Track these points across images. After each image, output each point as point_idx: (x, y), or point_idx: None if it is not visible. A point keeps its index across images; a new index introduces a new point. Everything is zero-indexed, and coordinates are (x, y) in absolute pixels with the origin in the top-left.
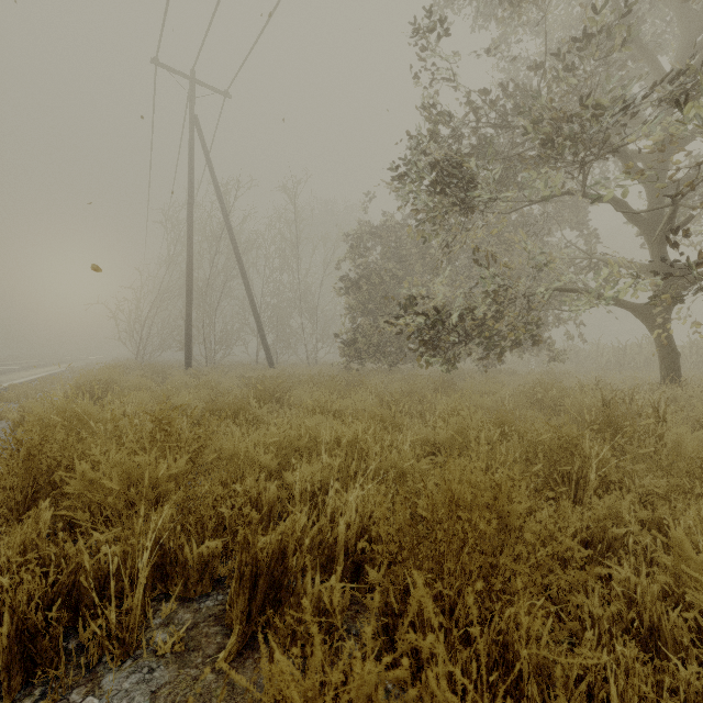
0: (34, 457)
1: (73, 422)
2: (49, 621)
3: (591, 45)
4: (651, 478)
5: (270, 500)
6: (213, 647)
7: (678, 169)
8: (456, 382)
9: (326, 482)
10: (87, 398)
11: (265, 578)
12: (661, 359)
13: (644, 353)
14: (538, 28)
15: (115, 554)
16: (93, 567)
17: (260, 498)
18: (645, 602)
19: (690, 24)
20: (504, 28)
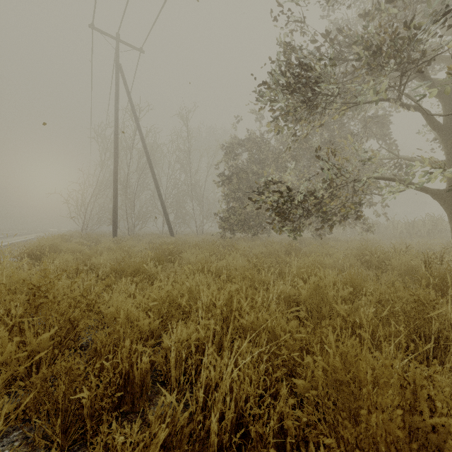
0: None
1: None
2: None
3: None
4: None
5: (143, 371)
6: None
7: None
8: (300, 247)
9: (203, 342)
10: None
11: None
12: None
13: (427, 226)
14: None
15: None
16: None
17: (132, 369)
18: None
19: None
20: None
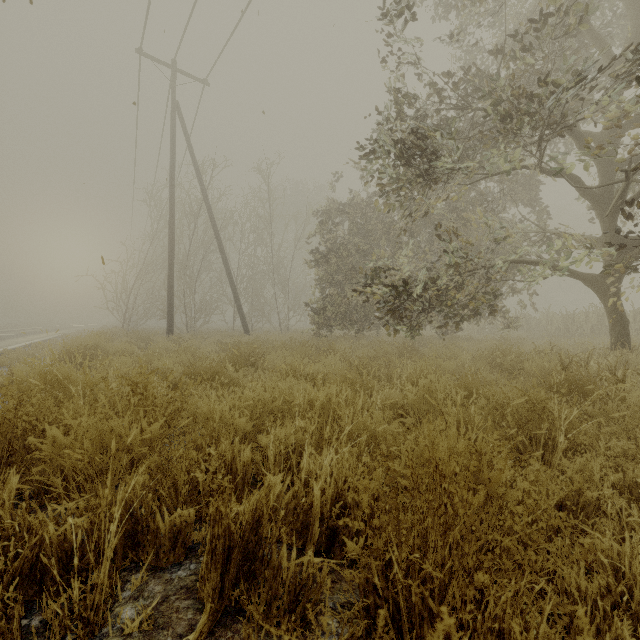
0: (9, 421)
1: (53, 385)
2: (6, 601)
3: (548, 29)
4: (617, 440)
5: (245, 463)
6: (184, 624)
7: (635, 143)
8: (418, 348)
9: (300, 444)
10: (67, 362)
11: (238, 550)
12: (612, 326)
13: (590, 320)
14: (495, 18)
15: (83, 524)
16: (59, 538)
17: (235, 461)
18: (633, 574)
19: (639, 12)
20: (465, 14)
